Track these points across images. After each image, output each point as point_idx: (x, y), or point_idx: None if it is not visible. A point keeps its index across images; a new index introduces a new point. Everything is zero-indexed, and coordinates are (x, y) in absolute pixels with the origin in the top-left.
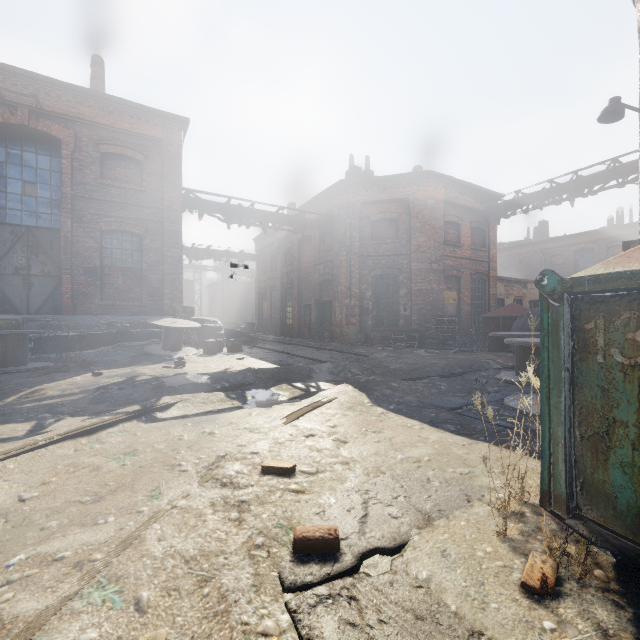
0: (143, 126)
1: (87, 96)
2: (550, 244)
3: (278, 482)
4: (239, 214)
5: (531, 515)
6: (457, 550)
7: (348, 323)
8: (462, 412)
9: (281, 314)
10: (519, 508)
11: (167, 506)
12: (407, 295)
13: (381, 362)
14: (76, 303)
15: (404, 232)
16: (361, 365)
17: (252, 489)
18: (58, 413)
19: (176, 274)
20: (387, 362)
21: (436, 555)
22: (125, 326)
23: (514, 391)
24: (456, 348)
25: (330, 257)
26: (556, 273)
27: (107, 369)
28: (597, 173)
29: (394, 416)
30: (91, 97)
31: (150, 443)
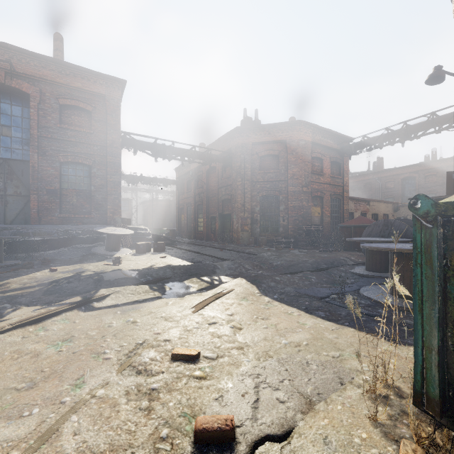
0: (92, 85)
1: (49, 62)
2: (385, 174)
3: (185, 368)
4: (163, 151)
5: (394, 398)
6: (337, 436)
7: (242, 230)
8: (329, 301)
9: (194, 223)
10: (384, 391)
11: (87, 395)
12: (285, 210)
13: (267, 260)
14: (41, 216)
15: (283, 164)
16: (252, 262)
17: (162, 376)
18: (16, 303)
19: (116, 194)
20: (271, 260)
21: (319, 442)
22: (77, 233)
23: (366, 282)
24: (320, 248)
25: (229, 182)
26: (430, 197)
27: (62, 265)
28: (420, 123)
29: (278, 304)
30: (52, 63)
31: (85, 330)
